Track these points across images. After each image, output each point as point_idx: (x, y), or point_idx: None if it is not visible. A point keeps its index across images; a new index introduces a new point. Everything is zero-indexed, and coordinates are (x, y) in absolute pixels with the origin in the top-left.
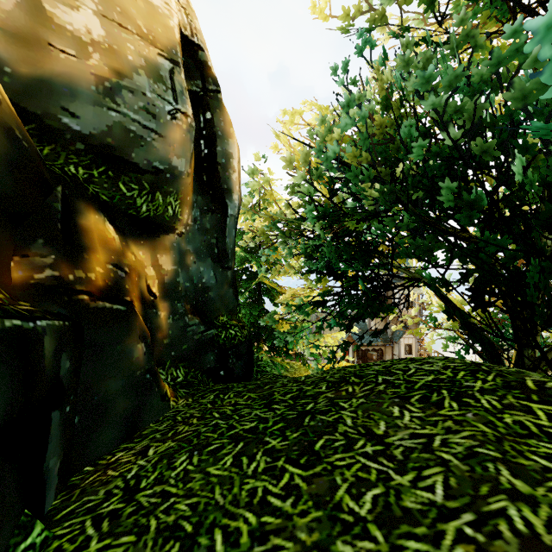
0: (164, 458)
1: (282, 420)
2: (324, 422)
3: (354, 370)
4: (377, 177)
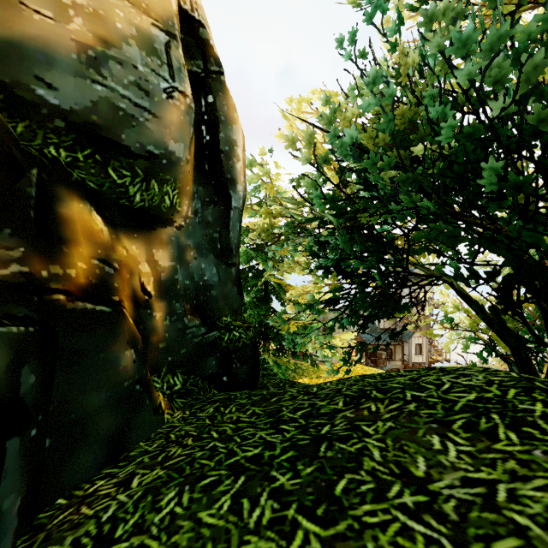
0: (149, 493)
1: (292, 447)
2: (345, 453)
3: (374, 381)
4: (397, 162)
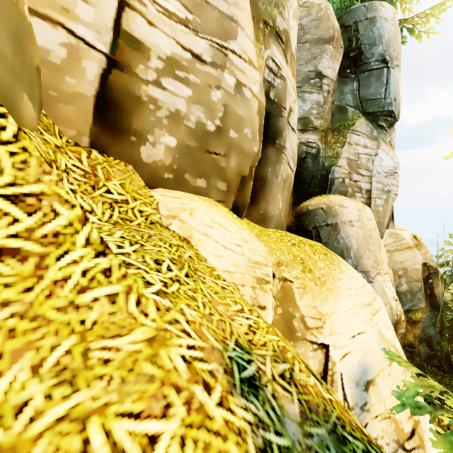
0: None
1: None
2: None
3: None
4: None
